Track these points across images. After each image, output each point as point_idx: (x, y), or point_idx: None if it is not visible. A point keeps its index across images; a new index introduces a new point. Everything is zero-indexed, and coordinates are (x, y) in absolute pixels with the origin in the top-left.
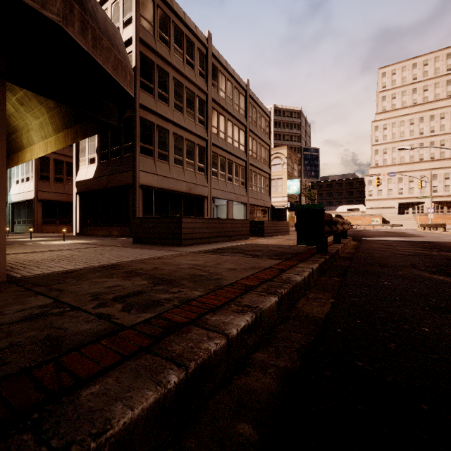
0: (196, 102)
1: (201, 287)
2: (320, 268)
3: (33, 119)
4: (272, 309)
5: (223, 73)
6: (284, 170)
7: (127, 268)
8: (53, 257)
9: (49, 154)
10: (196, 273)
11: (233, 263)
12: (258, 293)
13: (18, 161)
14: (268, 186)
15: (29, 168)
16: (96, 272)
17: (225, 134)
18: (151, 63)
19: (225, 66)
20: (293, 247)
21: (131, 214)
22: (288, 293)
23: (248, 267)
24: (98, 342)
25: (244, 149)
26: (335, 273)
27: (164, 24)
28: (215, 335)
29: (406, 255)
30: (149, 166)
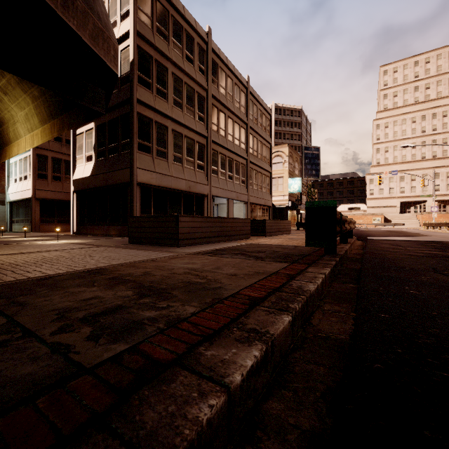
0: (195, 98)
1: (195, 299)
2: (331, 272)
3: (18, 110)
4: (285, 332)
5: (223, 69)
6: (285, 169)
7: (114, 273)
8: (37, 259)
9: (47, 152)
10: (191, 279)
11: (234, 266)
12: (267, 309)
13: (5, 156)
14: (269, 184)
15: (27, 166)
16: (76, 278)
17: (226, 131)
18: (150, 57)
19: (226, 62)
20: (298, 248)
21: (128, 213)
22: (302, 308)
23: (251, 272)
24: (32, 403)
25: (245, 146)
26: (348, 278)
27: (163, 18)
28: (211, 386)
29: (421, 256)
30: (147, 164)
